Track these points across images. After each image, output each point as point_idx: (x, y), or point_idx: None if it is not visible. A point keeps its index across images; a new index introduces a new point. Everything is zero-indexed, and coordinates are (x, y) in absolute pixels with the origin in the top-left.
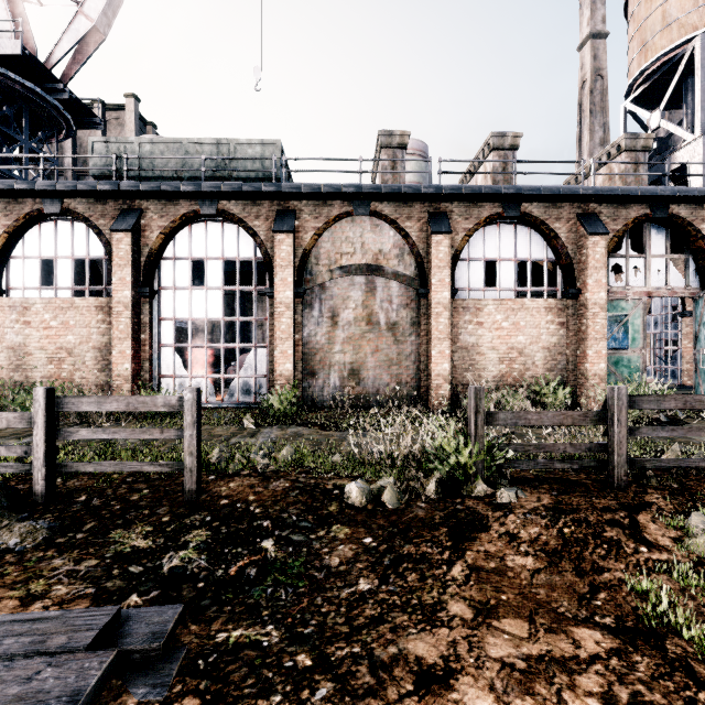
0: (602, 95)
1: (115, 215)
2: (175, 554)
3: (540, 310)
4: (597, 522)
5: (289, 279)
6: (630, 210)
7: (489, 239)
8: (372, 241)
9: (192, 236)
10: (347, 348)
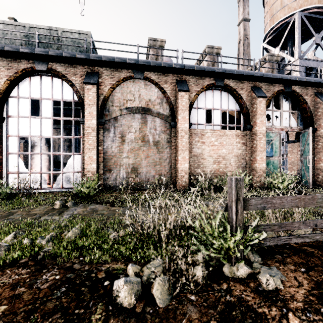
0: (247, 46)
1: None
2: None
3: (233, 136)
4: None
5: (94, 112)
6: (275, 87)
7: (208, 97)
8: (145, 94)
9: (31, 84)
10: (130, 155)
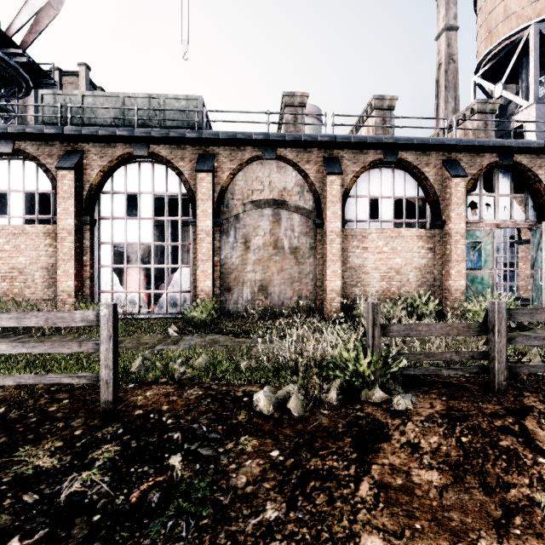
0: (453, 74)
1: (60, 155)
2: (78, 476)
3: (413, 237)
4: (491, 430)
5: (208, 210)
6: (483, 158)
7: (372, 180)
8: (278, 180)
9: (127, 174)
10: (257, 268)
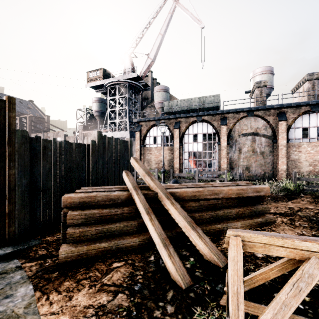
0: None
1: (173, 123)
2: None
3: None
4: None
5: (225, 139)
6: None
7: (304, 119)
8: (254, 124)
9: (193, 127)
10: (245, 160)
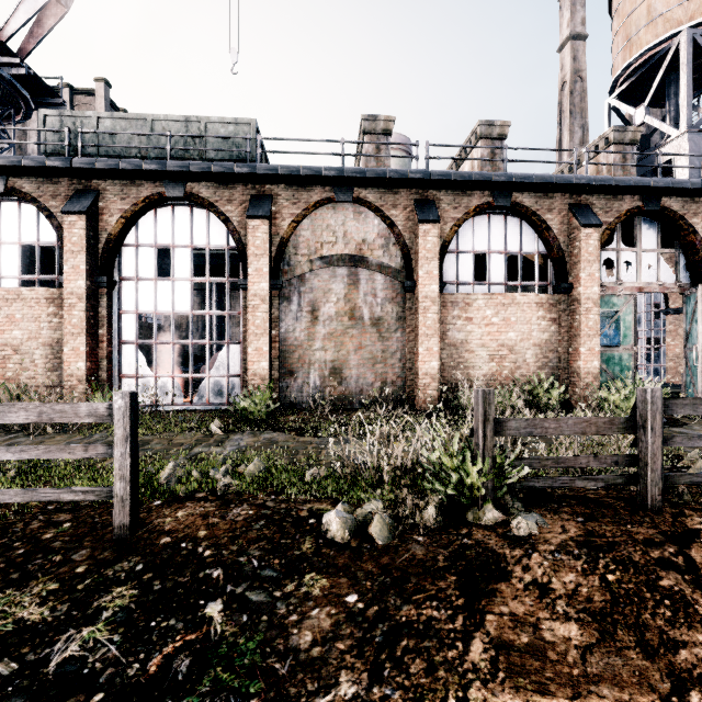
0: (581, 96)
1: (68, 196)
2: (76, 634)
3: (531, 305)
4: (646, 564)
5: (264, 269)
6: (622, 202)
7: (478, 230)
8: (355, 230)
9: (157, 221)
10: (328, 345)
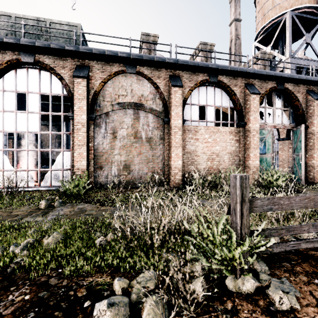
0: (239, 46)
1: None
2: None
3: (226, 132)
4: None
5: (84, 107)
6: (268, 84)
7: (201, 94)
8: (137, 89)
9: (16, 76)
10: (122, 152)
